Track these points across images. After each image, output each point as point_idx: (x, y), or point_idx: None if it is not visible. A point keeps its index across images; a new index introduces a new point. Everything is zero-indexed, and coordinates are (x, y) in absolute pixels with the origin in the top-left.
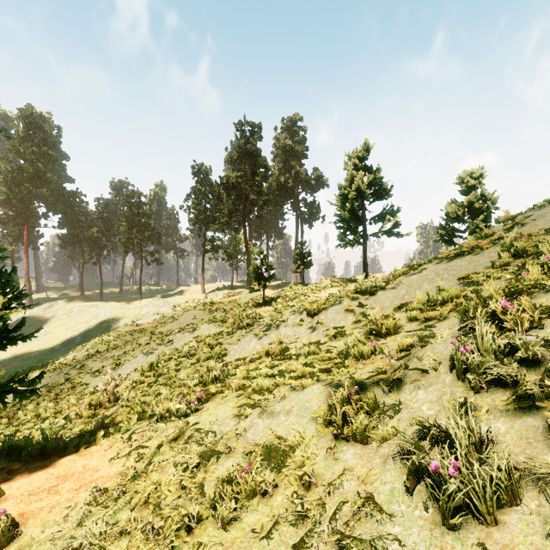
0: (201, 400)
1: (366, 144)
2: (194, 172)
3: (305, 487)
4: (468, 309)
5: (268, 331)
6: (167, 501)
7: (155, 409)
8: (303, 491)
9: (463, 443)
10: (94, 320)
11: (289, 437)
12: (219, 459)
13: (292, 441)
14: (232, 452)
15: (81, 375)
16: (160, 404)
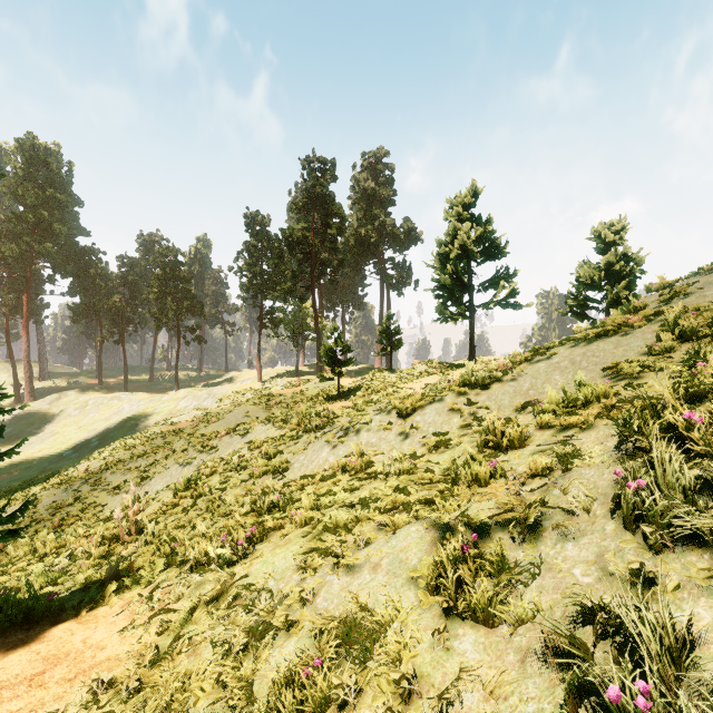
0: (253, 539)
1: (473, 187)
2: (248, 222)
3: (403, 698)
4: (630, 419)
5: (345, 437)
6: (198, 707)
7: (189, 553)
8: (401, 703)
9: (654, 648)
10: (115, 417)
11: (377, 609)
12: (276, 638)
13: (382, 614)
14: (294, 628)
15: (95, 493)
16: (195, 545)
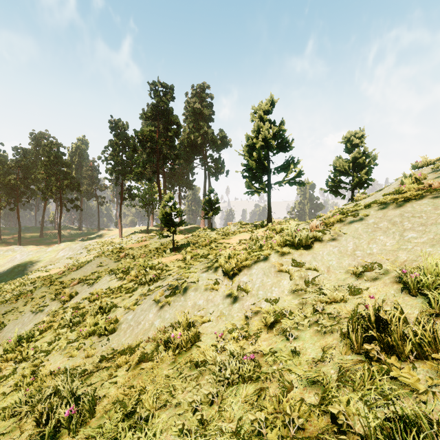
0: None
1: (271, 98)
2: (112, 126)
3: None
4: None
5: (172, 296)
6: None
7: None
8: None
9: None
10: (8, 264)
11: None
12: None
13: None
14: None
15: None
16: None
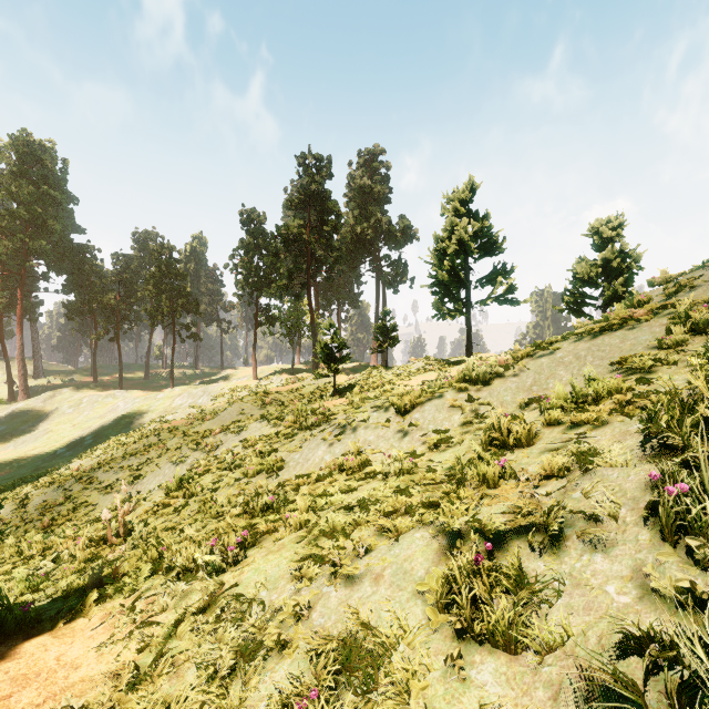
0: (244, 543)
1: (471, 182)
2: (243, 220)
3: None
4: (656, 415)
5: (342, 434)
6: None
7: (176, 559)
8: None
9: None
10: (110, 415)
11: (380, 629)
12: (267, 659)
13: (385, 634)
14: (287, 649)
15: (86, 492)
16: (183, 550)
